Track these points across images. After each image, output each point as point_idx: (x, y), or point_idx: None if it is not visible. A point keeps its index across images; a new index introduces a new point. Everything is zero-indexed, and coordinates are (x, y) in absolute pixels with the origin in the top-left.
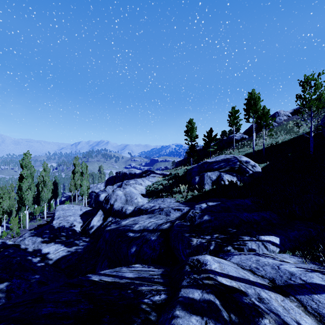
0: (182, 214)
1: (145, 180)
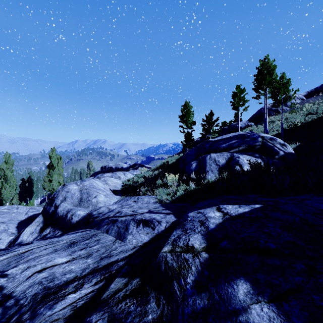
0: (153, 237)
1: (128, 173)
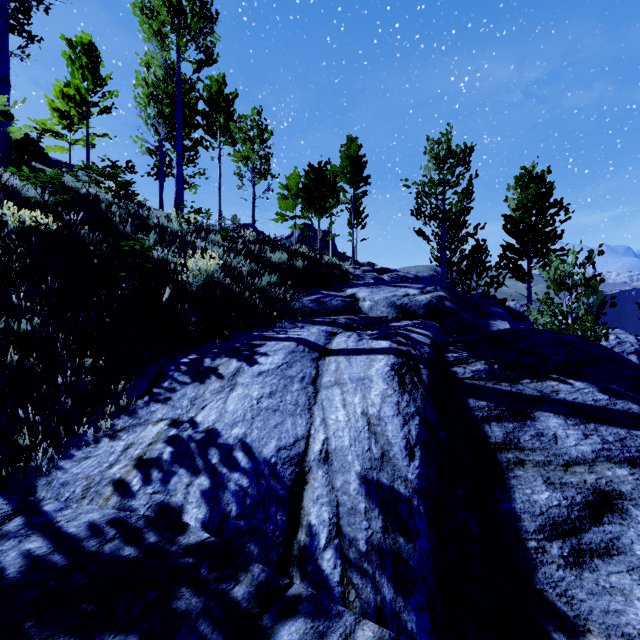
0: None
1: None
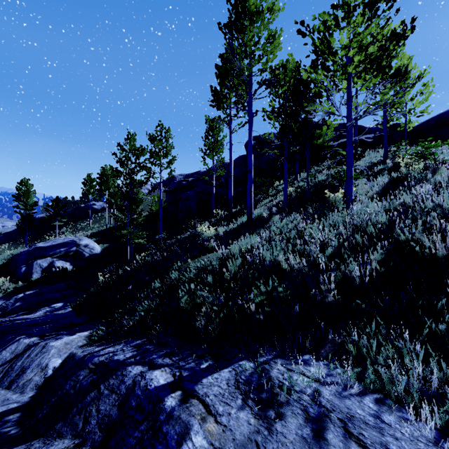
0: None
1: None
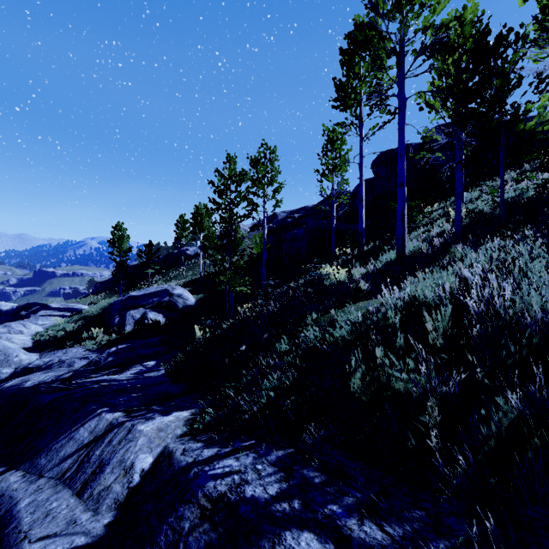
0: (89, 362)
1: (30, 323)
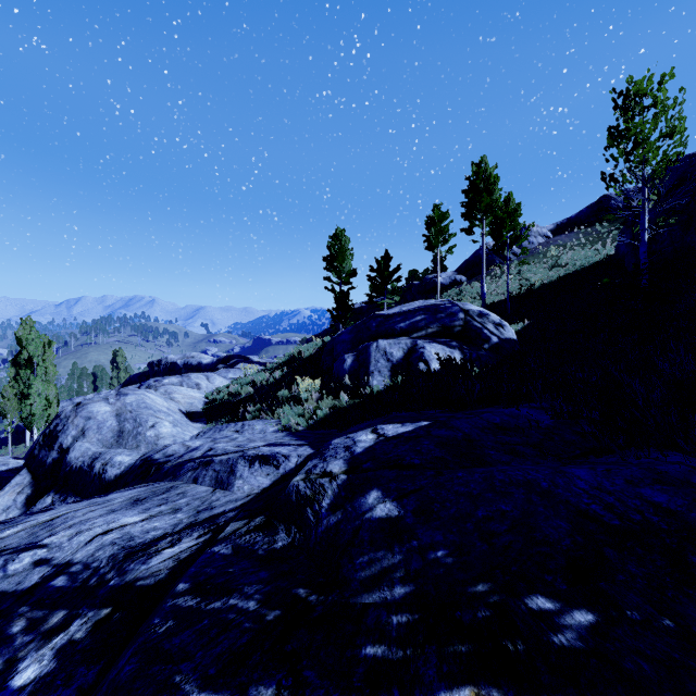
0: (278, 479)
1: (216, 375)
